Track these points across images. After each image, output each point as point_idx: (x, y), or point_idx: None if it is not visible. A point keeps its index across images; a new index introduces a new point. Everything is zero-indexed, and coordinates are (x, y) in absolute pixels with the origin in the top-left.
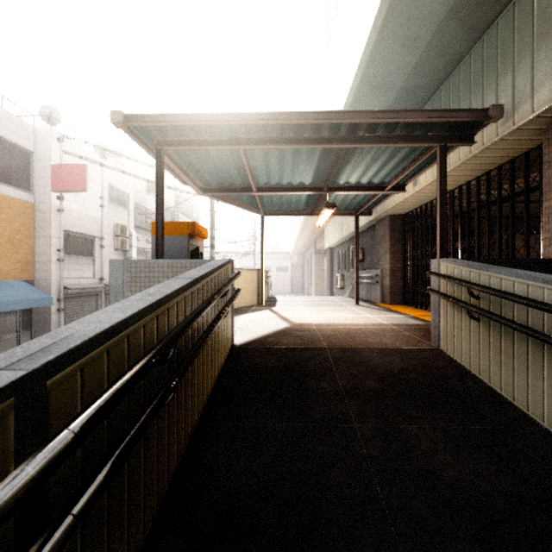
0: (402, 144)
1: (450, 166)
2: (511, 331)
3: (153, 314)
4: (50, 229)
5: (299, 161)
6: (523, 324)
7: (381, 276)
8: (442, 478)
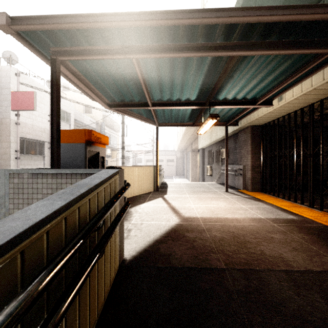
0: (296, 50)
1: (324, 79)
2: None
3: None
4: (9, 137)
5: (188, 76)
6: None
7: (244, 170)
8: None
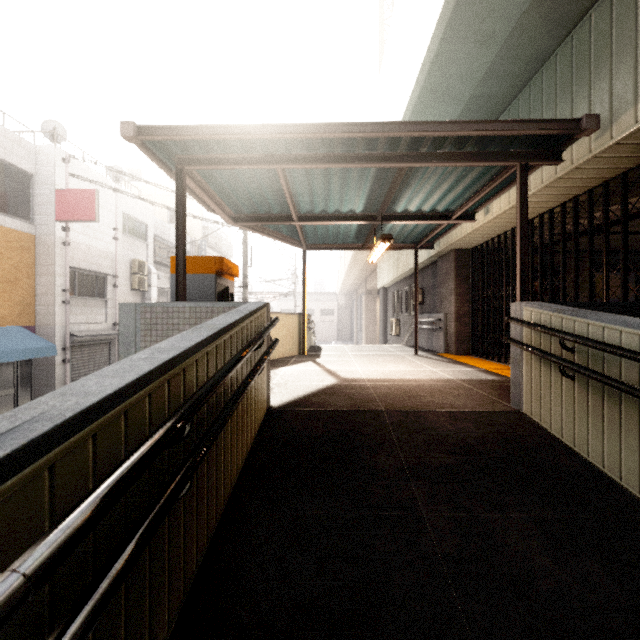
0: (474, 163)
1: (531, 190)
2: (616, 393)
3: (162, 378)
4: (54, 266)
5: (349, 184)
6: (634, 386)
7: (445, 321)
8: (539, 588)
